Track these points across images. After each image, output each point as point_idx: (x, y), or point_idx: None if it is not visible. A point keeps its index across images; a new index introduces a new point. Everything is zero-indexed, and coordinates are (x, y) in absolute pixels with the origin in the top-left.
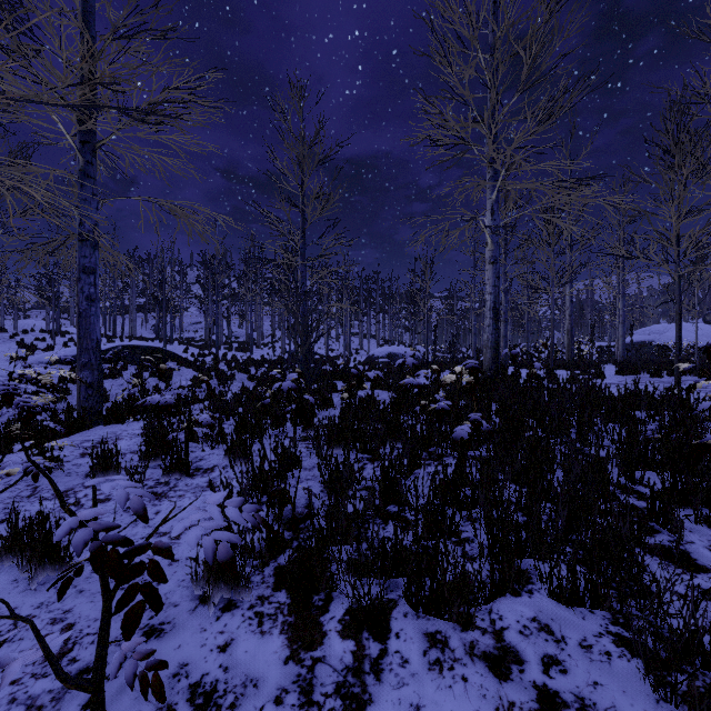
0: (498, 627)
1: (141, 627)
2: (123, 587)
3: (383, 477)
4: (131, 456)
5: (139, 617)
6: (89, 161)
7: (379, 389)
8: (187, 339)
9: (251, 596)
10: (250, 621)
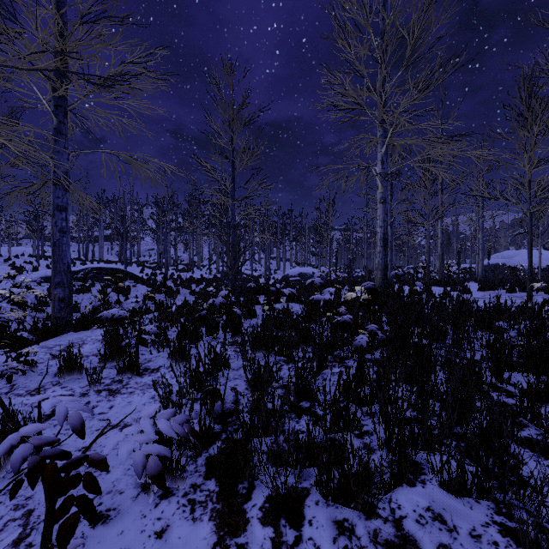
0: (397, 515)
1: None
2: None
3: (297, 378)
4: (93, 358)
5: (74, 527)
6: (61, 121)
7: (292, 302)
8: (143, 262)
9: (185, 484)
10: (184, 508)
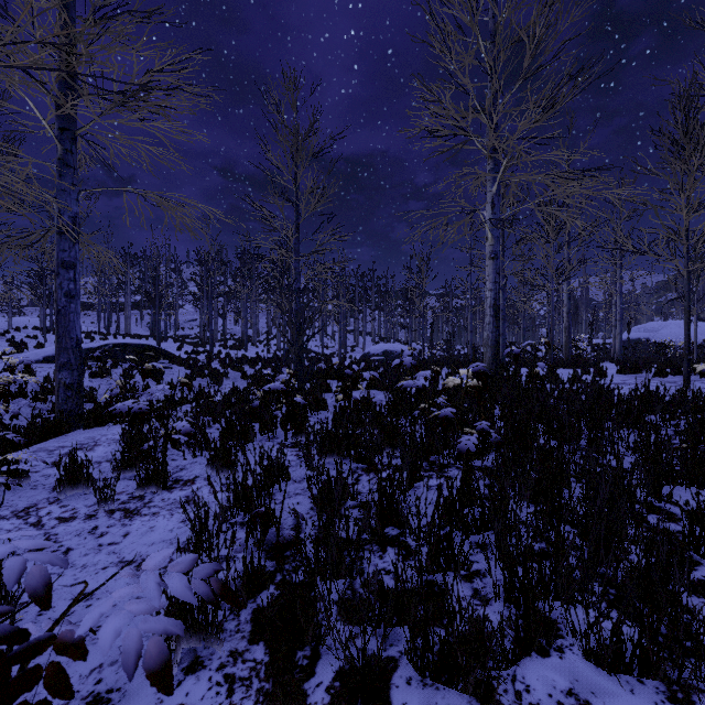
0: (525, 703)
1: (84, 695)
2: None
3: (380, 495)
4: (107, 465)
5: None
6: (68, 149)
7: (375, 389)
8: (182, 336)
9: (222, 650)
10: (218, 688)
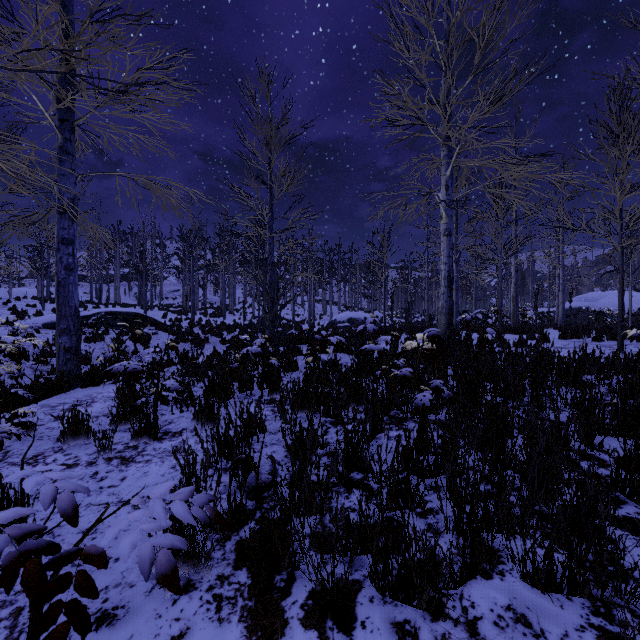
0: (470, 616)
1: (93, 612)
2: (80, 563)
3: (347, 444)
4: (103, 419)
5: None
6: (67, 138)
7: (341, 352)
8: (166, 305)
9: (211, 575)
10: (208, 606)
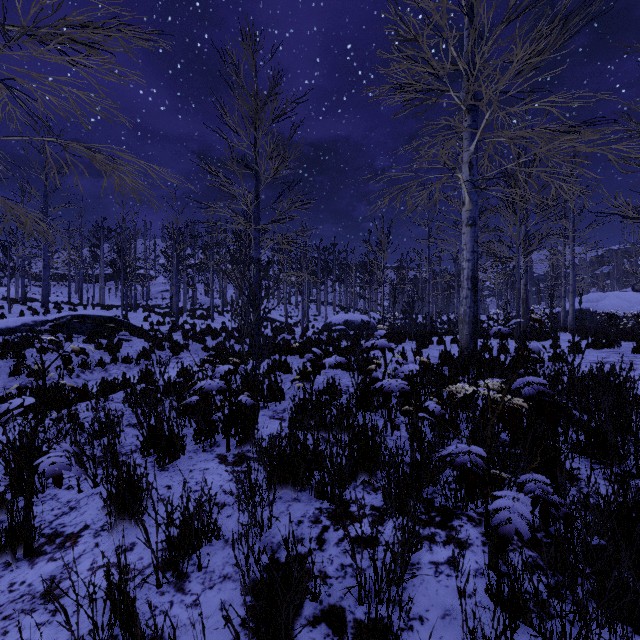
0: None
1: None
2: None
3: None
4: None
5: None
6: None
7: (339, 368)
8: (153, 306)
9: None
10: None
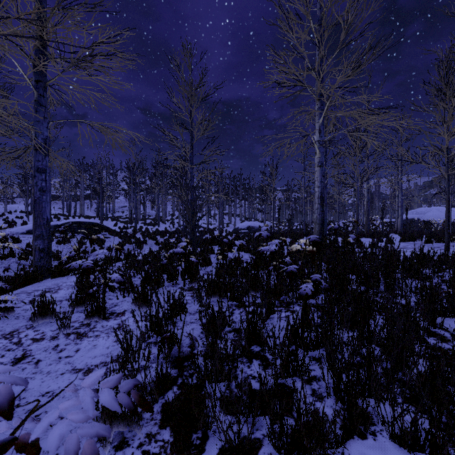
0: None
1: None
2: None
3: (248, 324)
4: (66, 302)
5: None
6: (41, 94)
7: (242, 251)
8: (117, 217)
9: (141, 433)
10: None
